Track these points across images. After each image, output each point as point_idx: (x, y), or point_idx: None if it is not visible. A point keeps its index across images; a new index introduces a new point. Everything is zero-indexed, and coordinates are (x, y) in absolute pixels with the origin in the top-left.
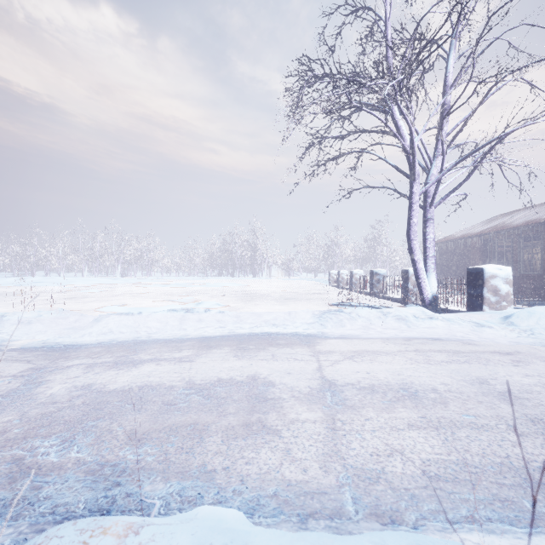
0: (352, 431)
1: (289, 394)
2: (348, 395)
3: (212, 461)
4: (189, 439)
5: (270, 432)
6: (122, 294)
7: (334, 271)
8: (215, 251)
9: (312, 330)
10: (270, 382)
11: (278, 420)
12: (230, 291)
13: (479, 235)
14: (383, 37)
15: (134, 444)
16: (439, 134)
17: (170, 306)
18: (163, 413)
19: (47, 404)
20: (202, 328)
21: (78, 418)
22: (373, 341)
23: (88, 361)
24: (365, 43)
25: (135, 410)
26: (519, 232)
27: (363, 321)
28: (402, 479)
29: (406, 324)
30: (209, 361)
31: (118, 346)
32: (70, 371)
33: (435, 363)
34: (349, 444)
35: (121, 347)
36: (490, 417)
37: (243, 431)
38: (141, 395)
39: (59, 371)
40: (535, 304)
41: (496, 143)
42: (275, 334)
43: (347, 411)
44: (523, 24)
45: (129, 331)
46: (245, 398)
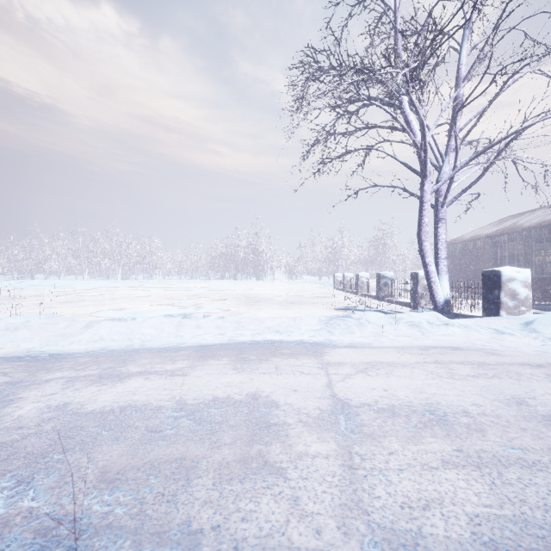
0: (375, 470)
1: (296, 418)
2: (365, 419)
3: (199, 516)
4: (173, 482)
5: (273, 471)
6: (121, 297)
7: (339, 274)
8: (217, 254)
9: (318, 338)
10: (273, 402)
11: (283, 454)
12: (232, 295)
13: (489, 237)
14: (392, 29)
15: (104, 489)
16: (452, 130)
17: (169, 310)
18: (145, 443)
19: (11, 429)
20: (200, 335)
21: (43, 449)
22: (386, 351)
23: (70, 374)
24: (373, 35)
25: (113, 439)
26: (532, 234)
27: (373, 327)
28: (447, 548)
29: (420, 331)
30: (205, 375)
31: (107, 355)
32: (47, 387)
33: (460, 377)
34: (372, 489)
35: (110, 356)
36: (540, 451)
37: (239, 469)
38: (122, 419)
39: (35, 386)
40: (550, 308)
41: (513, 138)
42: (279, 342)
43: (365, 442)
44: (541, 12)
45: (121, 339)
46: (244, 424)
